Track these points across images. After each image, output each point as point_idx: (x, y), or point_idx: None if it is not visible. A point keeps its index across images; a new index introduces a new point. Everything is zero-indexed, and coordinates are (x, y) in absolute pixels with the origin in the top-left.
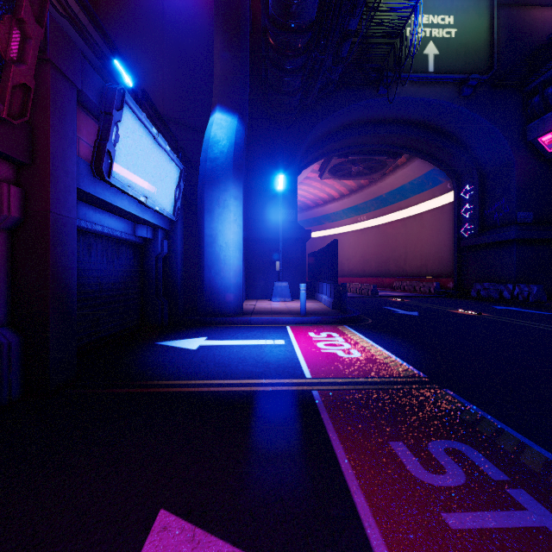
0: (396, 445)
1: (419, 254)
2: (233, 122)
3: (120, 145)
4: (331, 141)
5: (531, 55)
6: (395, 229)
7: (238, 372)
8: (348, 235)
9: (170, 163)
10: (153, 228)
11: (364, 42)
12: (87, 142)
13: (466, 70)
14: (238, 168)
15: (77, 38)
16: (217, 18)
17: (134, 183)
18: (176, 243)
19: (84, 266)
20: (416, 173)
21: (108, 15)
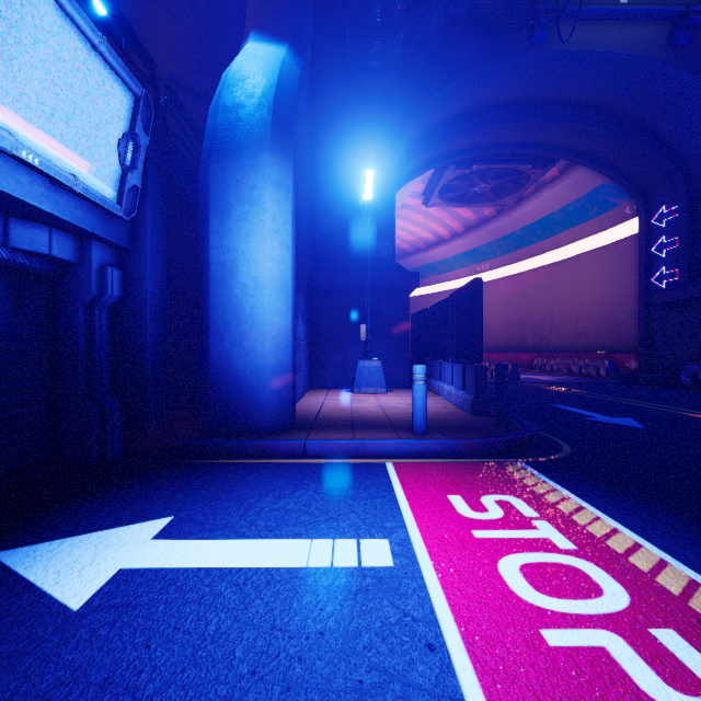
0: None
1: (574, 318)
2: (278, 51)
3: None
4: (448, 135)
5: None
6: (534, 282)
7: None
8: None
9: (86, 54)
10: (76, 239)
11: None
12: None
13: None
14: (283, 127)
15: None
16: None
17: None
18: (142, 277)
19: None
20: (573, 194)
21: None
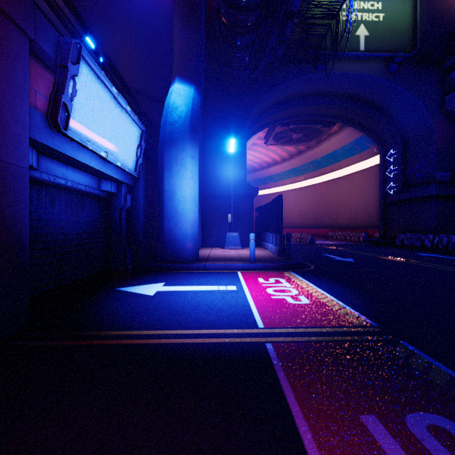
0: (368, 420)
1: (349, 209)
2: (190, 91)
3: (78, 100)
4: (275, 112)
5: (450, 35)
6: (328, 188)
7: (191, 320)
8: (288, 192)
9: (131, 123)
10: (117, 184)
11: (305, 23)
12: (45, 96)
13: (392, 49)
14: (194, 131)
15: (54, 19)
16: (177, 1)
17: (94, 138)
18: (138, 197)
19: (47, 217)
20: (347, 140)
21: (82, 1)
